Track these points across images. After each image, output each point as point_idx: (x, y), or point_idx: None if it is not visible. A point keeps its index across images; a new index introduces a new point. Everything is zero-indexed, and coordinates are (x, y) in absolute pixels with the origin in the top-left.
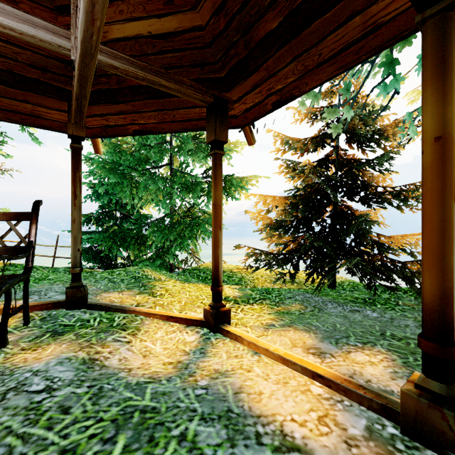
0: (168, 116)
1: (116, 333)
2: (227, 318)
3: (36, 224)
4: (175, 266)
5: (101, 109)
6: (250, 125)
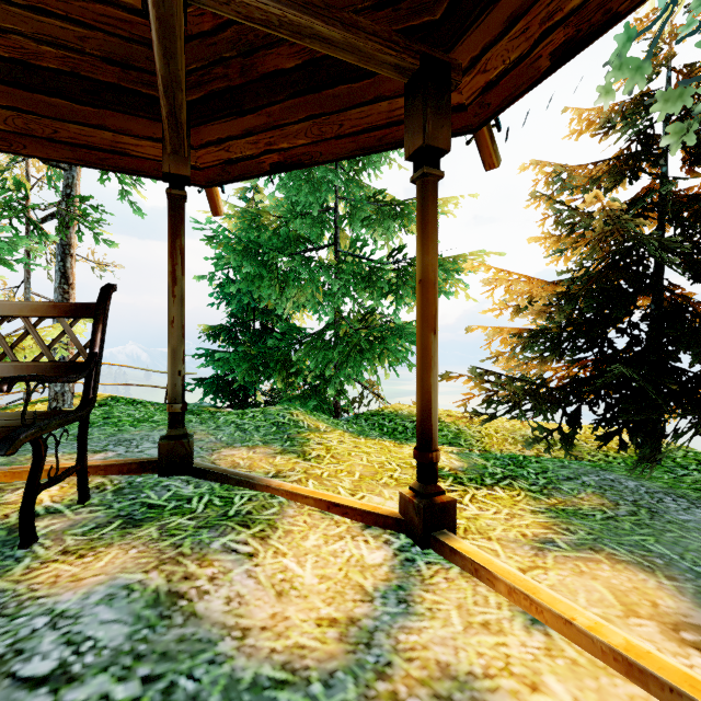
0: (330, 128)
1: (232, 531)
2: (448, 519)
3: (104, 323)
4: (343, 409)
5: (217, 130)
6: (491, 126)
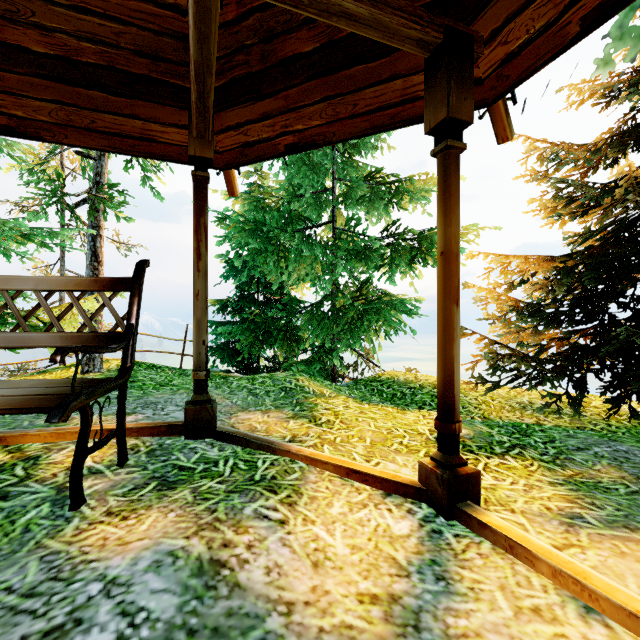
0: (345, 108)
1: (260, 497)
2: (472, 491)
3: (139, 296)
4: (339, 374)
5: (236, 115)
6: (505, 99)
